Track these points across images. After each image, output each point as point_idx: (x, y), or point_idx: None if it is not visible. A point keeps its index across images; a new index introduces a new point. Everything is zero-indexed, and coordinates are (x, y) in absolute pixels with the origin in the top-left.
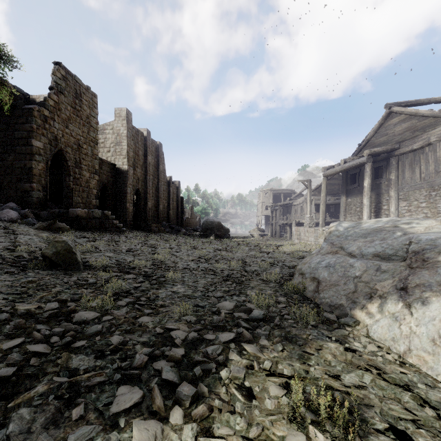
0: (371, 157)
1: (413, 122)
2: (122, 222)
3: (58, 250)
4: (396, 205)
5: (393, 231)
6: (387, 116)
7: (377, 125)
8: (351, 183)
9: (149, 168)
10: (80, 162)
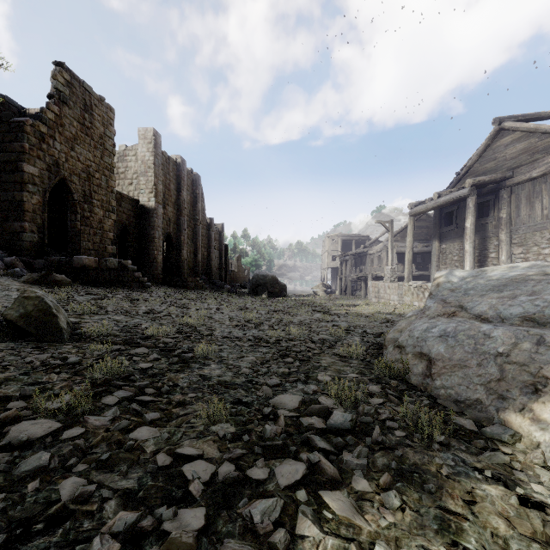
0: (474, 188)
1: (531, 141)
2: (148, 276)
3: (28, 311)
4: (508, 252)
5: (548, 281)
6: (496, 134)
7: (483, 147)
8: (446, 224)
9: (184, 206)
10: (90, 195)
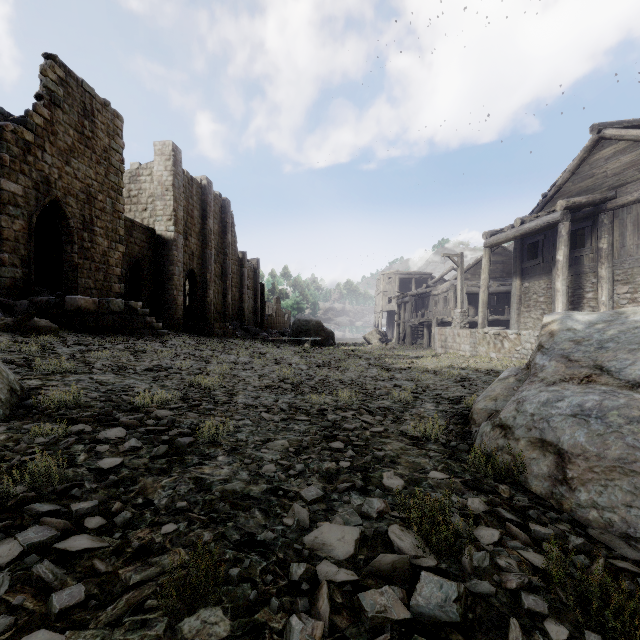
0: (568, 212)
1: None
2: (166, 321)
3: None
4: (610, 292)
5: None
6: (594, 145)
7: (577, 162)
8: (530, 258)
9: (211, 237)
10: (91, 222)
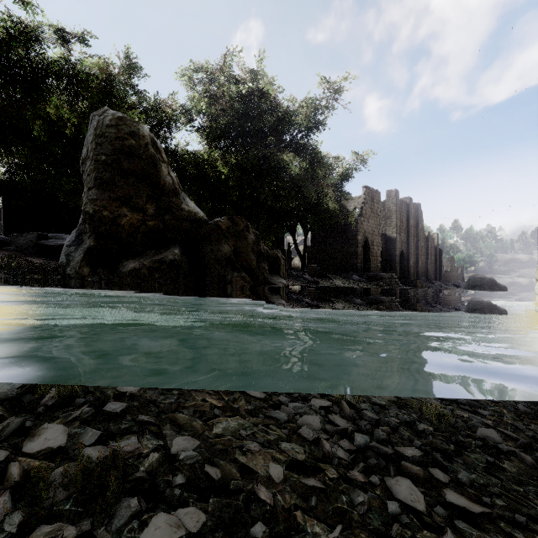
0: None
1: None
2: None
3: (416, 296)
4: None
5: None
6: None
7: None
8: None
9: (411, 230)
10: (373, 241)
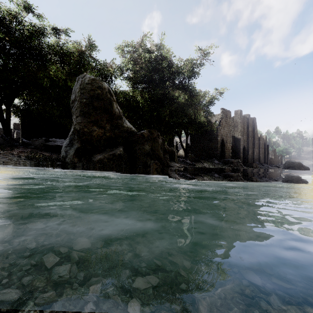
0: None
1: None
2: None
3: (253, 173)
4: None
5: None
6: None
7: None
8: None
9: (249, 134)
10: (226, 140)
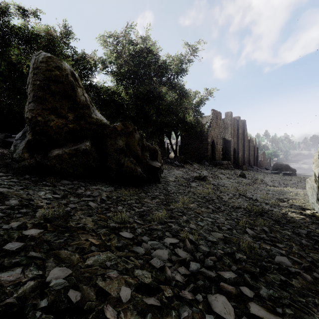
0: None
1: None
2: None
3: (242, 174)
4: None
5: None
6: None
7: None
8: None
9: (239, 136)
10: (217, 142)
